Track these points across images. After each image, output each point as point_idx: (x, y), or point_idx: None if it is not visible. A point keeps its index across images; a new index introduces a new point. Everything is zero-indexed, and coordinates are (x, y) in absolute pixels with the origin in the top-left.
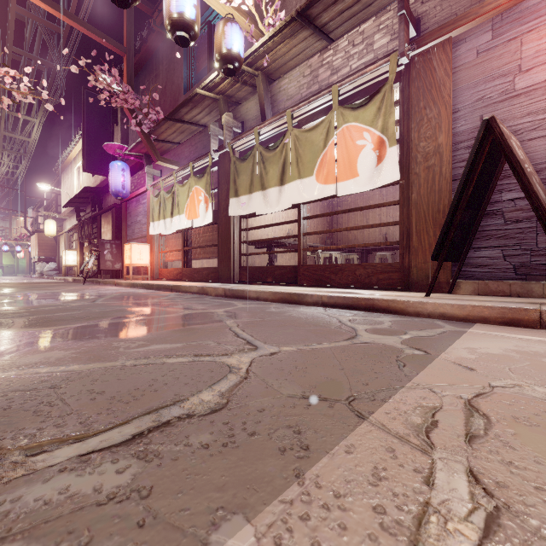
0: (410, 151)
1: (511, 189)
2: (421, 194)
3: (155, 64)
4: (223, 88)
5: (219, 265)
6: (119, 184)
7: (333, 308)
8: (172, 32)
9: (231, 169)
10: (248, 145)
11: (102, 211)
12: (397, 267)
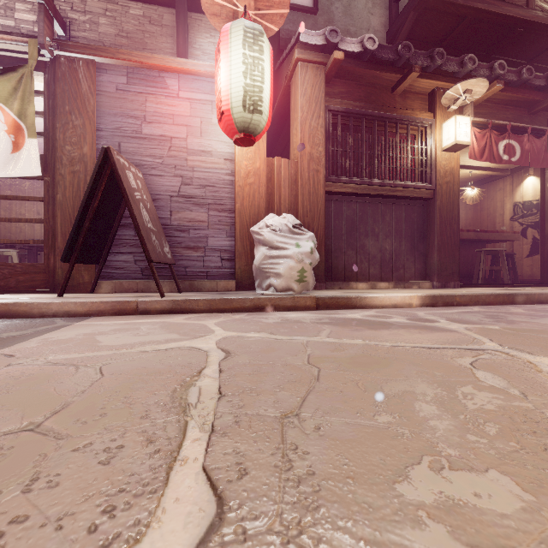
0: (56, 150)
1: None
2: (66, 196)
3: None
4: None
5: None
6: None
7: None
8: None
9: None
10: None
11: None
12: (43, 268)
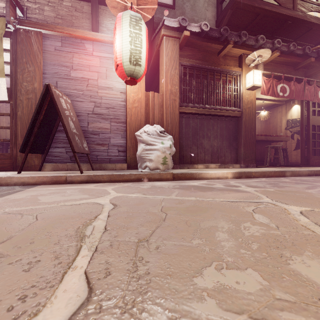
0: (17, 85)
1: None
2: (24, 113)
3: None
4: None
5: None
6: None
7: None
8: None
9: None
10: None
11: None
12: (9, 156)
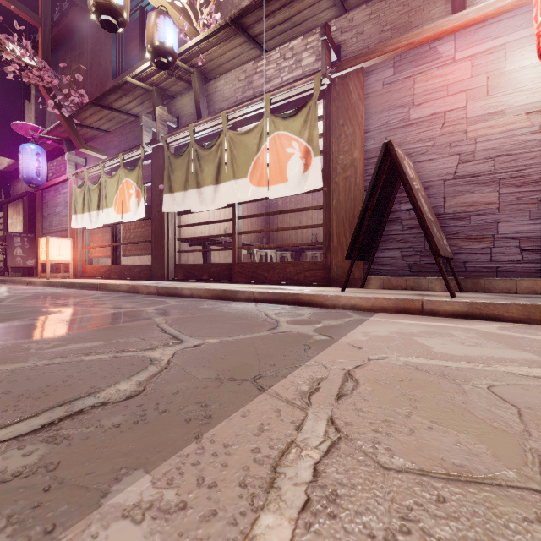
0: (332, 162)
1: (407, 201)
2: (340, 200)
3: (78, 41)
4: (157, 80)
5: (152, 262)
6: (32, 170)
7: (263, 303)
8: (97, 15)
9: (165, 164)
10: (183, 141)
11: (10, 199)
12: (321, 265)
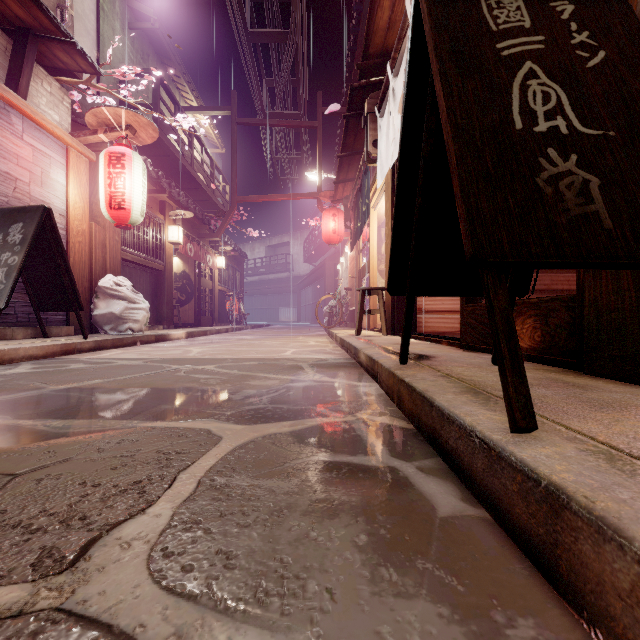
0: None
1: None
2: None
3: None
4: None
5: None
6: None
7: None
8: None
9: None
10: None
11: None
12: None
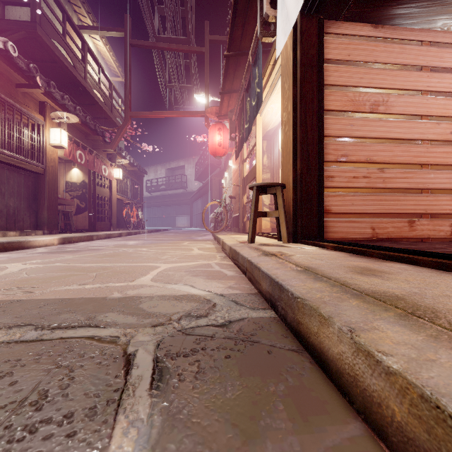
0: None
1: None
2: None
3: None
4: None
5: None
6: None
7: None
8: None
9: None
10: None
11: None
12: None
